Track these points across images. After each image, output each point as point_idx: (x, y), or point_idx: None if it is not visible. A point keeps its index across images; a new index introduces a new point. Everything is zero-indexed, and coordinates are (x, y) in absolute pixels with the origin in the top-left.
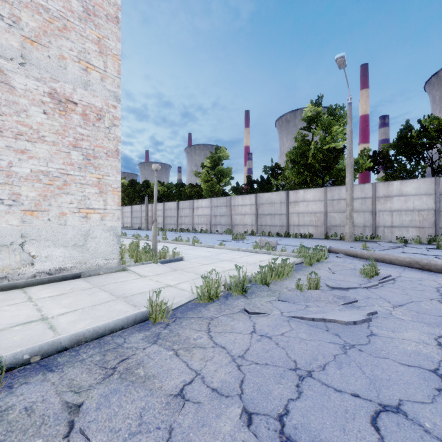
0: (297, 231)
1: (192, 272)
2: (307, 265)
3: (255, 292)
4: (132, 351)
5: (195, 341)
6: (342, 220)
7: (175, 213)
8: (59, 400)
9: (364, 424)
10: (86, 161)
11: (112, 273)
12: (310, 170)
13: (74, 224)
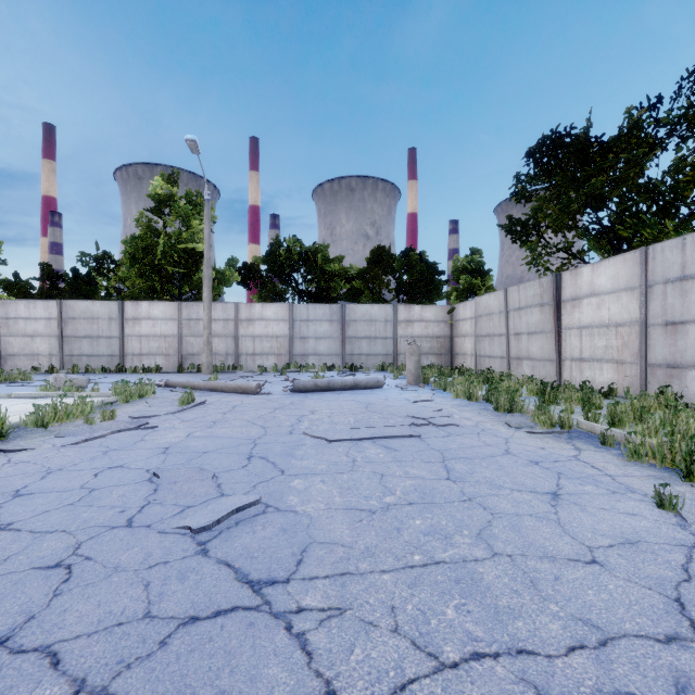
0: (138, 362)
1: None
2: (123, 403)
3: (24, 436)
4: None
5: None
6: (201, 347)
7: None
8: None
9: (88, 476)
10: None
11: None
12: (160, 274)
13: None
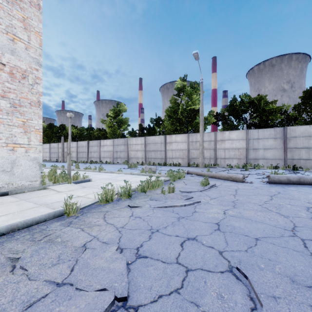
0: (171, 161)
1: (96, 188)
2: (172, 181)
3: (137, 196)
4: (52, 231)
5: (95, 223)
6: (198, 154)
7: (86, 149)
8: (3, 257)
9: (177, 245)
10: (13, 108)
11: (35, 191)
12: (179, 122)
13: (2, 155)
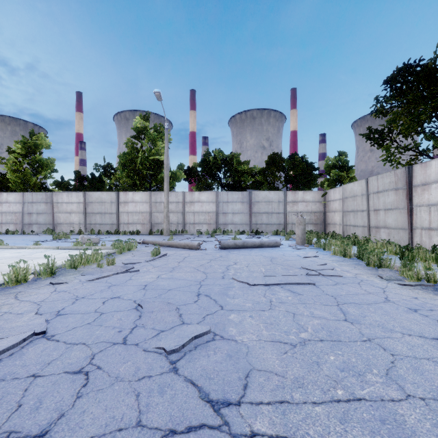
0: (127, 228)
1: None
2: (119, 254)
3: (64, 273)
4: None
5: (4, 303)
6: (163, 219)
7: None
8: None
9: (99, 303)
10: None
11: None
12: (139, 175)
13: None
